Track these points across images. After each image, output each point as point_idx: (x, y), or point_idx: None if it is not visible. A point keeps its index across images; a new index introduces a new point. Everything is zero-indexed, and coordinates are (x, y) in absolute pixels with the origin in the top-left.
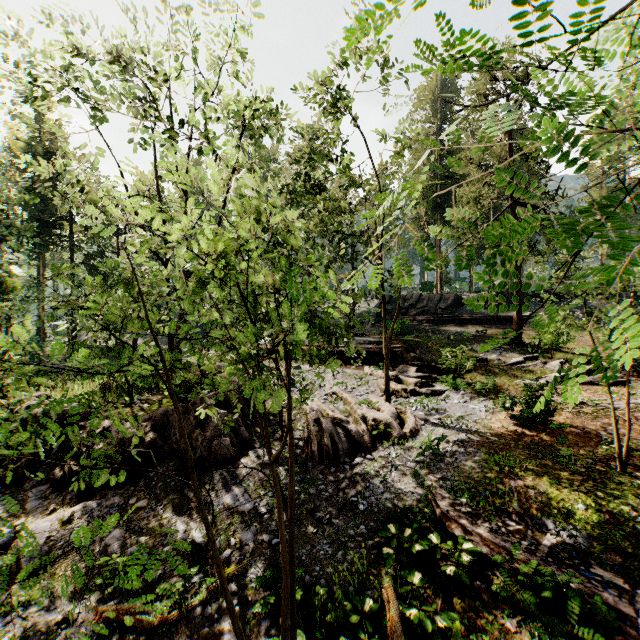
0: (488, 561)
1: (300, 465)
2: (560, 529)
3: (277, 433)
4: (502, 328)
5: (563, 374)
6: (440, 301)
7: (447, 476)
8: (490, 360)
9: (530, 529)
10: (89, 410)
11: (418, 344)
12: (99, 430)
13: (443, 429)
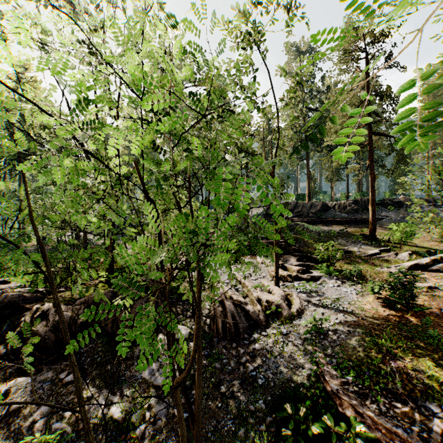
0: None
1: (207, 341)
2: None
3: (189, 311)
4: (359, 227)
5: (413, 263)
6: (311, 207)
7: (332, 353)
8: (353, 252)
9: (416, 412)
10: (36, 294)
11: (297, 239)
12: (39, 313)
13: (323, 309)
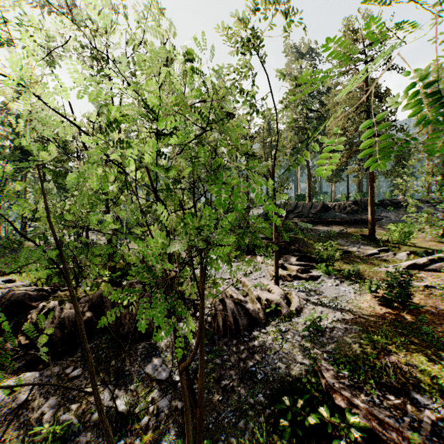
0: (374, 434)
1: (208, 338)
2: (438, 406)
3: (190, 310)
4: (358, 227)
5: (411, 263)
6: (311, 208)
7: (329, 349)
8: (352, 252)
9: (408, 403)
10: (41, 293)
11: (297, 239)
12: (45, 310)
13: (322, 308)
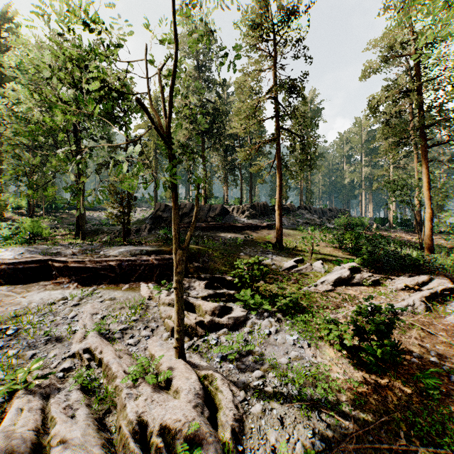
0: None
1: None
2: None
3: None
4: (261, 233)
5: (337, 277)
6: (209, 211)
7: None
8: (268, 265)
9: None
10: None
11: (200, 252)
12: None
13: (278, 405)
